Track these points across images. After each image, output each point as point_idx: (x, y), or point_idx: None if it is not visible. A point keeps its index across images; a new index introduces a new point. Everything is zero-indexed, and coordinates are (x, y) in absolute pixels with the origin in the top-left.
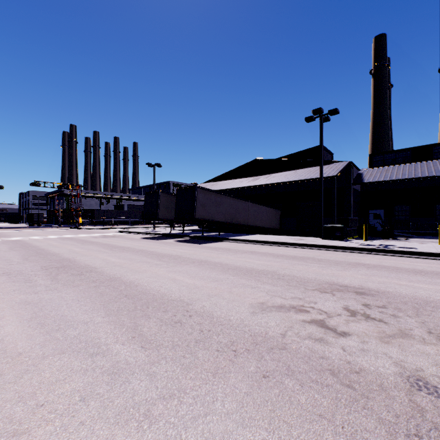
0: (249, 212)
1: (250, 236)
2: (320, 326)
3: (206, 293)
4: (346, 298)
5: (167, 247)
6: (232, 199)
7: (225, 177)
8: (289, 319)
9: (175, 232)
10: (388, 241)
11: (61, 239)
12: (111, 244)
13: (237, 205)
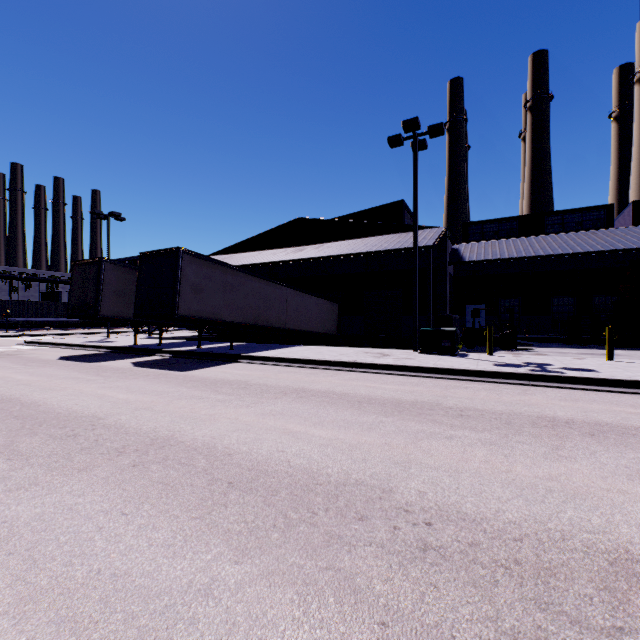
0: (288, 306)
1: (291, 350)
2: None
3: None
4: None
5: (91, 386)
6: (257, 280)
7: (247, 247)
8: None
9: (146, 343)
10: (524, 355)
11: None
12: None
13: (266, 293)
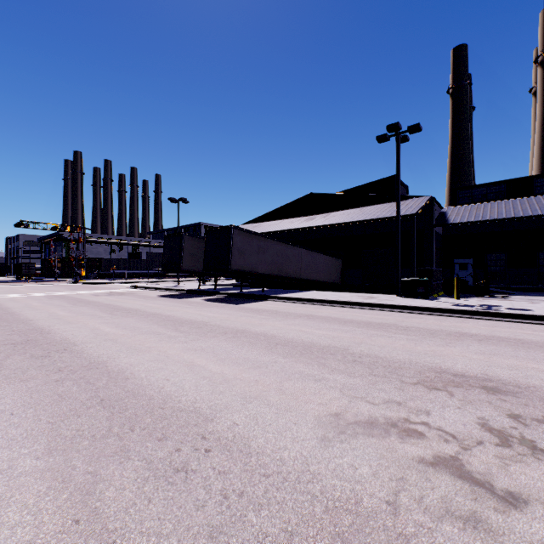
0: (302, 262)
1: (304, 293)
2: (458, 475)
3: (240, 392)
4: (474, 400)
5: (191, 309)
6: (280, 244)
7: (271, 217)
8: (392, 456)
9: (205, 288)
10: (488, 300)
11: (48, 298)
12: (114, 305)
13: (287, 253)
